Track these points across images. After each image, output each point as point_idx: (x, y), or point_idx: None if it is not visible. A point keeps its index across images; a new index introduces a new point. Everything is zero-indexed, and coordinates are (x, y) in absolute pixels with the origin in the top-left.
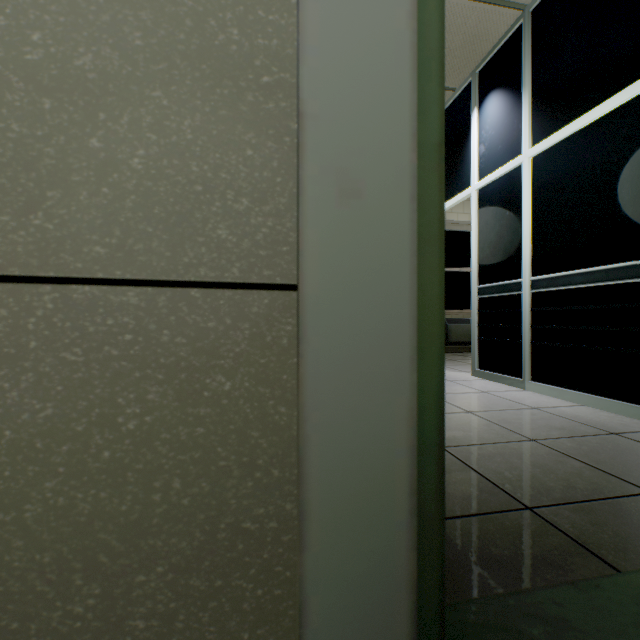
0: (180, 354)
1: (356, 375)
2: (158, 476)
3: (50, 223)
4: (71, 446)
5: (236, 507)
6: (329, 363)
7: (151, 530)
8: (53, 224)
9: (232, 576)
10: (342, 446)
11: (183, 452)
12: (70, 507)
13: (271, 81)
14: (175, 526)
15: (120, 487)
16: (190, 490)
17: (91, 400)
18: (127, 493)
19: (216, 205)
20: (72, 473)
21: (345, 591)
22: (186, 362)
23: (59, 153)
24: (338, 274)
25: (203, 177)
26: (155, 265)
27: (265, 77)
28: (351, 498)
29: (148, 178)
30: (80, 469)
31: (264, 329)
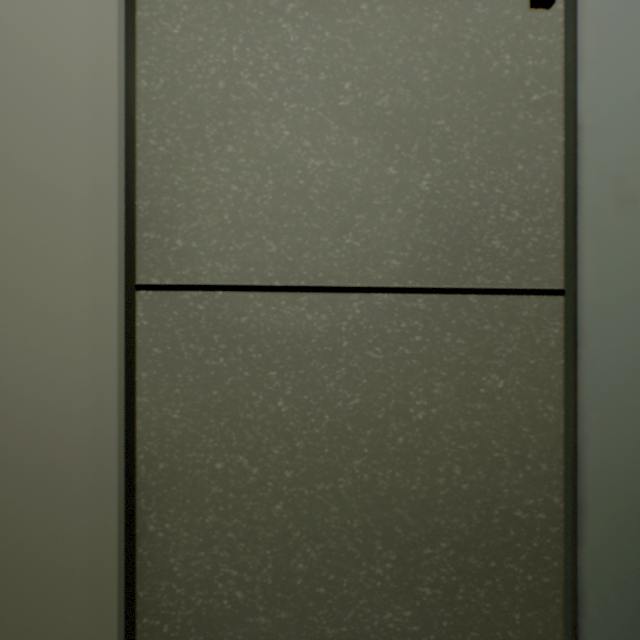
0: (459, 354)
1: (632, 377)
2: (441, 462)
3: (357, 241)
4: (373, 431)
5: (508, 496)
6: (605, 365)
7: (435, 509)
8: (359, 242)
9: (504, 559)
10: (618, 446)
11: (462, 442)
12: (372, 483)
13: (539, 99)
14: (455, 508)
15: (410, 469)
16: (468, 477)
17: (388, 392)
18: (416, 475)
19: (490, 218)
20: (373, 454)
21: (621, 587)
22: (464, 361)
23: (363, 182)
24: (614, 279)
25: (479, 193)
26: (439, 275)
27: (534, 96)
28: (627, 497)
29: (433, 198)
30: (379, 451)
31: (533, 332)
